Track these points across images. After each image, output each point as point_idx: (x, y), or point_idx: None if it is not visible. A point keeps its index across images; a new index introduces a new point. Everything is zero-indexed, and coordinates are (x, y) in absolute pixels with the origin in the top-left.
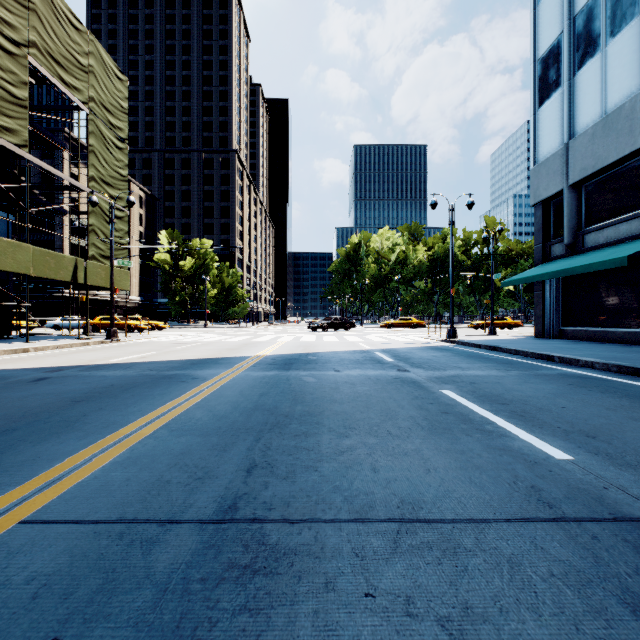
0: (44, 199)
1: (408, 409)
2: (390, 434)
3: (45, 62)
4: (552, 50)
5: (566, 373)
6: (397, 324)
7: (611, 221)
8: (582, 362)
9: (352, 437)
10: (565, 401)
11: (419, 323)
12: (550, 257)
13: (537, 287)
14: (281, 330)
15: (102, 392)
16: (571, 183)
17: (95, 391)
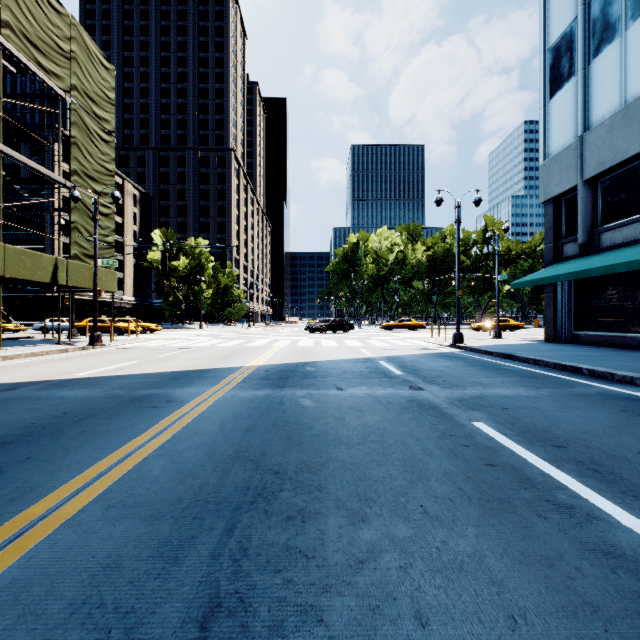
0: (25, 195)
1: (439, 457)
2: (426, 514)
3: (20, 45)
4: (564, 38)
5: (607, 392)
6: (397, 326)
7: (631, 218)
8: (618, 377)
9: (372, 522)
10: (636, 441)
11: (419, 325)
12: (562, 257)
13: (547, 289)
14: (278, 332)
15: (46, 426)
16: (586, 178)
17: (38, 424)
